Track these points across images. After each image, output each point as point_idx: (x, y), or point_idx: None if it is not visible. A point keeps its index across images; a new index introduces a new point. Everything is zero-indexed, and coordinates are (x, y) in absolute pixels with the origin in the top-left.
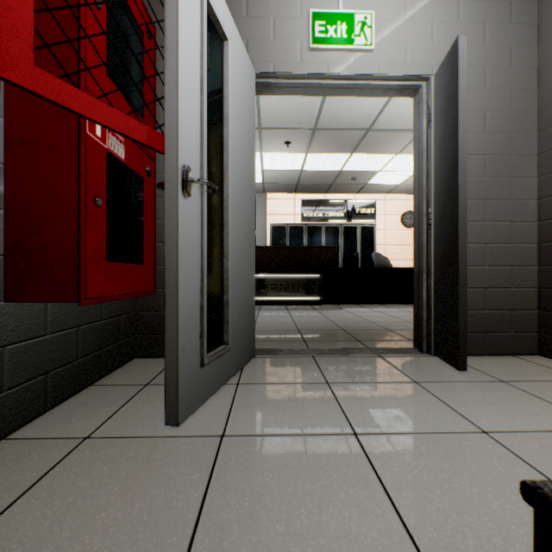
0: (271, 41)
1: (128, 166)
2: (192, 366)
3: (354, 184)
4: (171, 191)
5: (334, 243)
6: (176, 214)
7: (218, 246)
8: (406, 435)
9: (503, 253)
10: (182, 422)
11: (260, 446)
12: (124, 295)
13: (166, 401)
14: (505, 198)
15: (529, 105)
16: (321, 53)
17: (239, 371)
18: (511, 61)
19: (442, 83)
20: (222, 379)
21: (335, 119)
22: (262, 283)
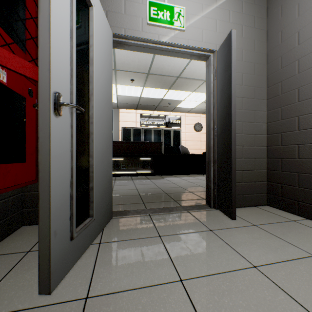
0: (123, 15)
1: (10, 88)
2: (63, 242)
3: (169, 106)
4: (44, 111)
5: (158, 139)
6: (48, 129)
7: (85, 149)
8: (212, 276)
9: (251, 151)
10: (54, 289)
11: (116, 304)
12: (6, 188)
13: (39, 276)
14: (252, 122)
15: (263, 73)
16: (154, 27)
17: (101, 231)
18: (255, 48)
19: (222, 55)
20: (88, 243)
21: (160, 69)
22: (117, 163)
